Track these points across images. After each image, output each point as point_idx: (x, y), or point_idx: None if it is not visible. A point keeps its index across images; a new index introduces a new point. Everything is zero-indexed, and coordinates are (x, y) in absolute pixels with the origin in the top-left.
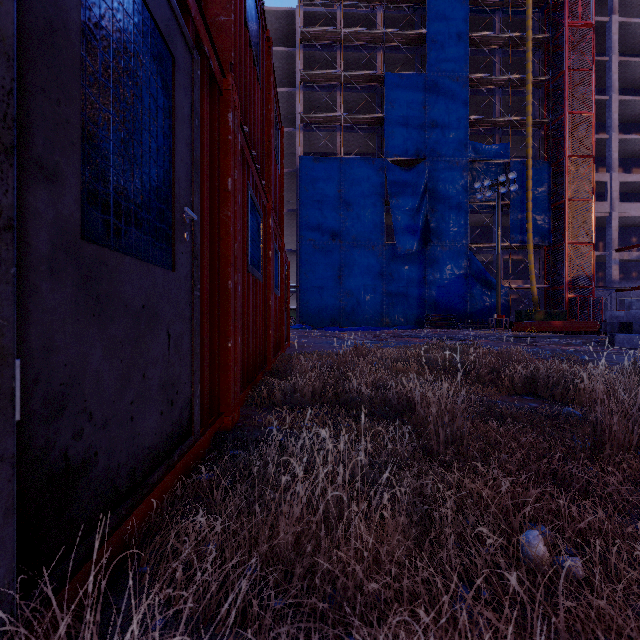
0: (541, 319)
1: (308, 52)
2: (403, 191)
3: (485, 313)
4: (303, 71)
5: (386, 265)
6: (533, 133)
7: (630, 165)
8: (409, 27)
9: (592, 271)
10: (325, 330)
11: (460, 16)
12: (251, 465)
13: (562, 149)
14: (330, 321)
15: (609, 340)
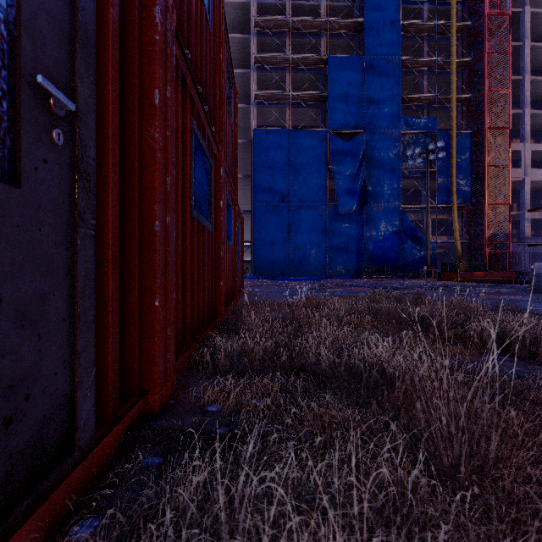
0: (464, 270)
1: (261, 38)
2: (344, 159)
3: (415, 265)
4: (257, 54)
5: (329, 223)
6: (456, 108)
7: (540, 137)
8: (349, 17)
9: (508, 228)
10: (276, 280)
11: (393, 6)
12: (163, 503)
13: (482, 122)
14: (280, 272)
15: (535, 289)
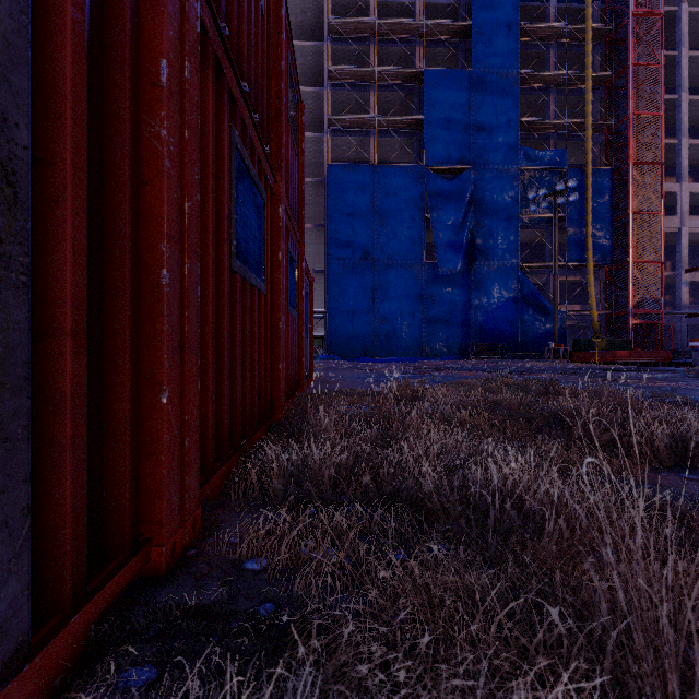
0: (603, 348)
1: (337, 46)
2: (445, 203)
3: (538, 342)
4: (332, 67)
5: (426, 287)
6: (592, 138)
7: None
8: (451, 18)
9: (660, 294)
10: (356, 361)
11: (510, 4)
12: None
13: (626, 155)
14: (362, 351)
15: None
